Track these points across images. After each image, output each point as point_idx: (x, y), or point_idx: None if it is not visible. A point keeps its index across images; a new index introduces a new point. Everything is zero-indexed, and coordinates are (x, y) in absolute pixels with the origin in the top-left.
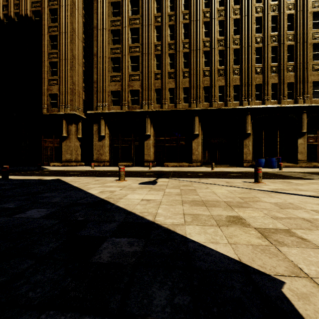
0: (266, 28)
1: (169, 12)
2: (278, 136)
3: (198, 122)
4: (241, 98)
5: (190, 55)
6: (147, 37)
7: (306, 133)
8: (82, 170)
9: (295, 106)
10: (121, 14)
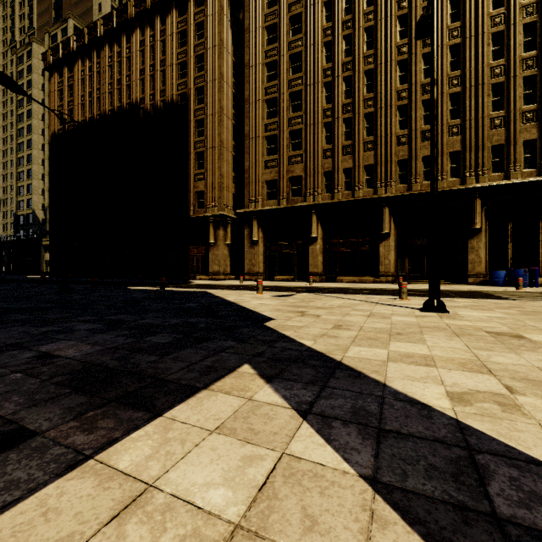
0: (513, 47)
1: (344, 59)
2: (540, 231)
3: (387, 215)
4: (463, 173)
5: (376, 116)
6: (312, 101)
7: None
8: (230, 284)
9: None
10: (278, 77)
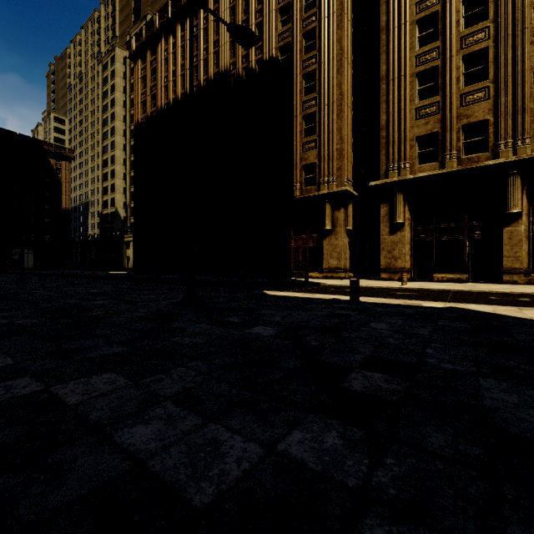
0: None
1: None
2: None
3: None
4: None
5: None
6: None
7: None
8: (393, 287)
9: None
10: None
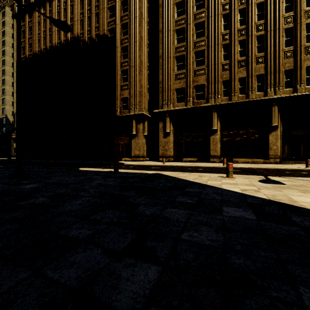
0: None
1: None
2: None
3: (277, 112)
4: None
5: (266, 37)
6: (213, 29)
7: None
8: (157, 165)
9: None
10: (185, 12)
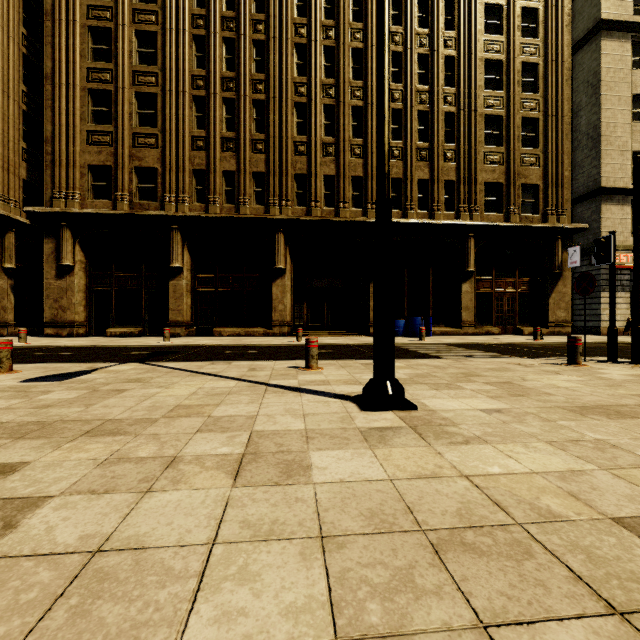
0: (410, 75)
1: (224, 11)
2: (431, 278)
3: (283, 245)
4: (365, 203)
5: (268, 107)
6: (175, 56)
7: (474, 274)
8: None
9: (456, 224)
10: None
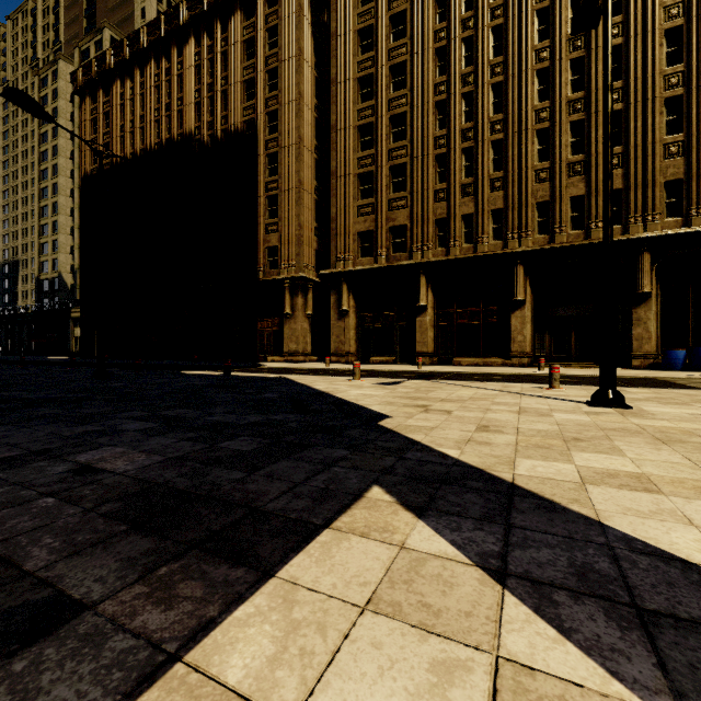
0: (696, 48)
1: (463, 70)
2: None
3: (522, 276)
4: (626, 218)
5: (506, 144)
6: (420, 126)
7: None
8: (313, 368)
9: None
10: (375, 95)
